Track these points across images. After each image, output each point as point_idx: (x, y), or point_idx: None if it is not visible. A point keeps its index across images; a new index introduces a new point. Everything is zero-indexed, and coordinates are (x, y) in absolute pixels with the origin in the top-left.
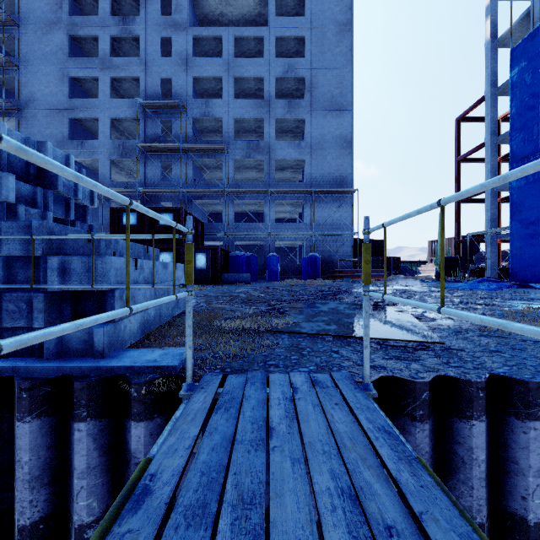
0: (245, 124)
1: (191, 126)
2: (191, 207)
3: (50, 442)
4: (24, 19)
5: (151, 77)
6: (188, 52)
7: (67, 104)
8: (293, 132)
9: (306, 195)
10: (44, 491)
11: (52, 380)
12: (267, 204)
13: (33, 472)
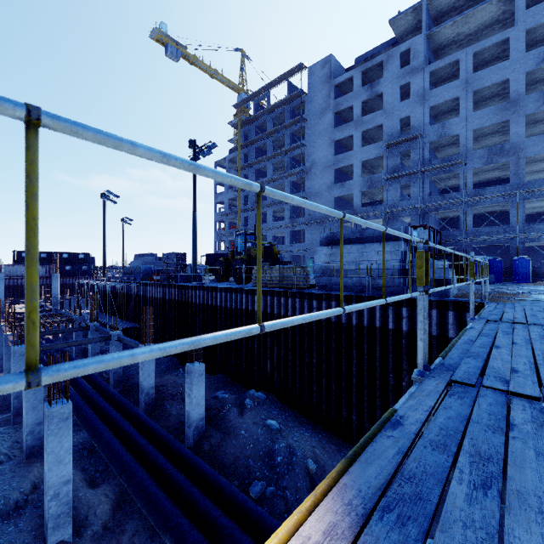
0: (484, 130)
1: (428, 151)
2: (428, 218)
3: (439, 317)
4: (309, 114)
5: (392, 121)
6: (424, 88)
7: (333, 160)
8: None
9: None
10: (438, 328)
11: (440, 301)
12: (513, 206)
13: (436, 323)
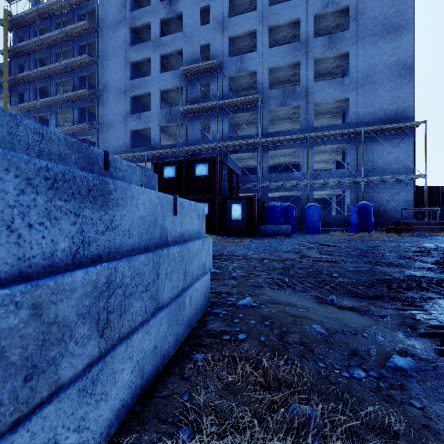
0: (279, 74)
1: (227, 83)
2: (227, 161)
3: None
4: (101, 25)
5: (192, 46)
6: (224, 14)
7: (129, 85)
8: (331, 73)
9: (351, 137)
10: None
11: None
12: (303, 152)
13: None
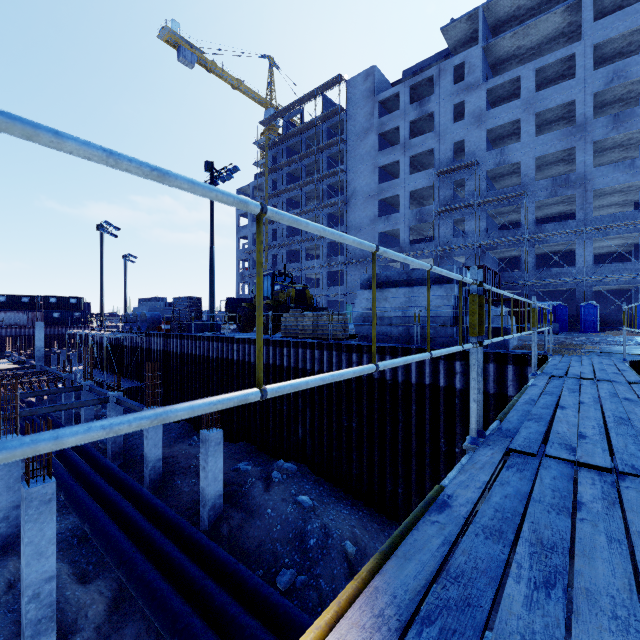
0: (548, 157)
1: (485, 180)
2: (485, 258)
3: (497, 372)
4: (349, 135)
5: (444, 145)
6: (481, 108)
7: (377, 189)
8: (622, 145)
9: None
10: (496, 385)
11: (498, 353)
12: (579, 244)
13: (494, 379)
